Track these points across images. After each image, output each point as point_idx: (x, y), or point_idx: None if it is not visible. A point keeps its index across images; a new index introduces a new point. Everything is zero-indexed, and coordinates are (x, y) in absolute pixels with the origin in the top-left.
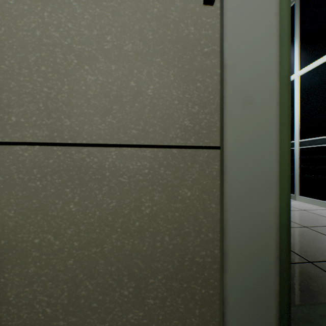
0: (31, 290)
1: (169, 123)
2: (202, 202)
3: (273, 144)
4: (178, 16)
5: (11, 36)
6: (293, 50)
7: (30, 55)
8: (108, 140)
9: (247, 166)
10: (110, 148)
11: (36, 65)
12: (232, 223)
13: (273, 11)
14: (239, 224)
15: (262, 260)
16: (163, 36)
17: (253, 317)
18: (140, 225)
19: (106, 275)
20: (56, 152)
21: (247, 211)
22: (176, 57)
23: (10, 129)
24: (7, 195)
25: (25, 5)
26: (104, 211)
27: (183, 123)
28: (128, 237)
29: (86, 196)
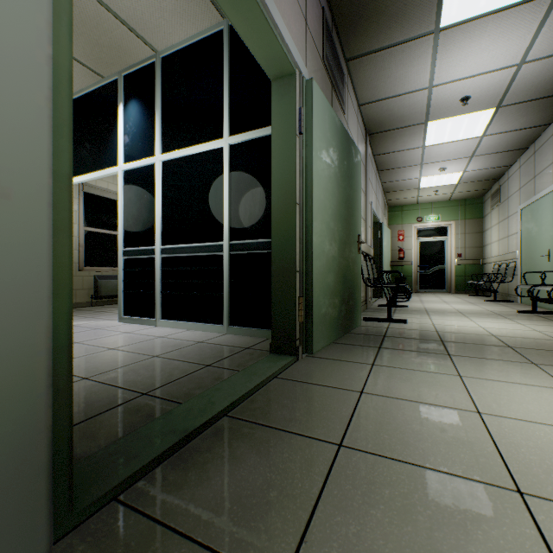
0: None
1: None
2: None
3: (44, 253)
4: None
5: None
6: (155, 124)
7: None
8: None
9: (0, 279)
10: None
11: None
12: None
13: (44, 94)
14: None
15: (26, 396)
16: None
17: (12, 473)
18: None
19: None
20: None
21: (1, 338)
22: None
23: None
24: None
25: None
26: None
27: None
28: None
29: None
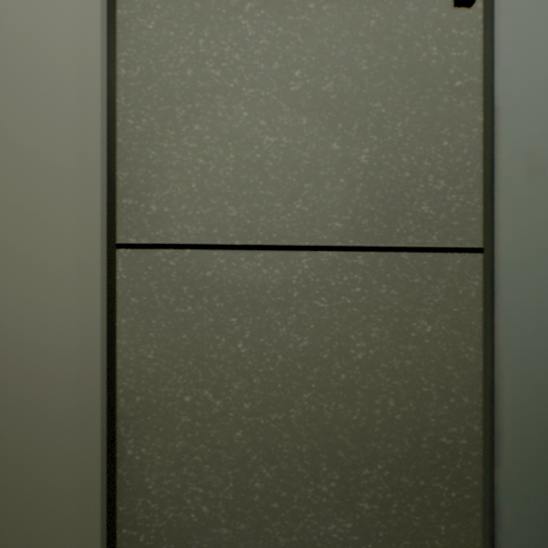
0: (179, 475)
1: (396, 209)
2: (452, 344)
3: None
4: (409, 30)
5: (151, 80)
6: None
7: (178, 107)
8: (296, 240)
9: (535, 283)
10: (300, 253)
11: (186, 124)
12: (508, 381)
13: None
14: (521, 382)
15: None
16: (386, 65)
17: (547, 546)
18: (348, 380)
19: (293, 458)
20: (216, 259)
21: (536, 360)
22: (407, 99)
23: (149, 224)
24: (144, 327)
25: (171, 30)
26: (289, 354)
27: (419, 209)
28: (328, 398)
29: (261, 330)
